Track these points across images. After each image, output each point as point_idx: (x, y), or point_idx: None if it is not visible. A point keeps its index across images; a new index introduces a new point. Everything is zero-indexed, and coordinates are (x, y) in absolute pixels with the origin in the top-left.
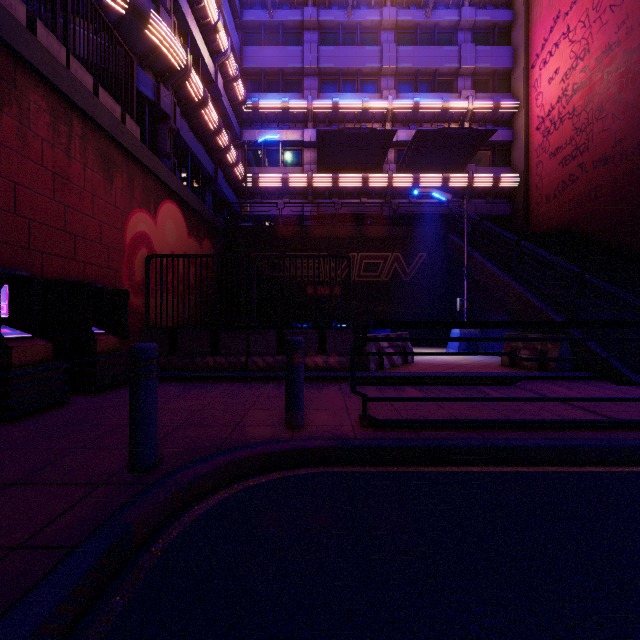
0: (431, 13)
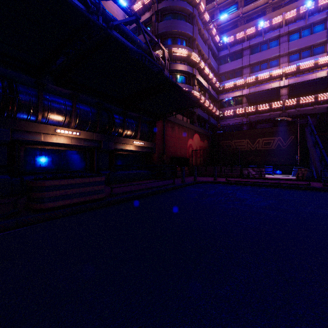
0: (308, 20)
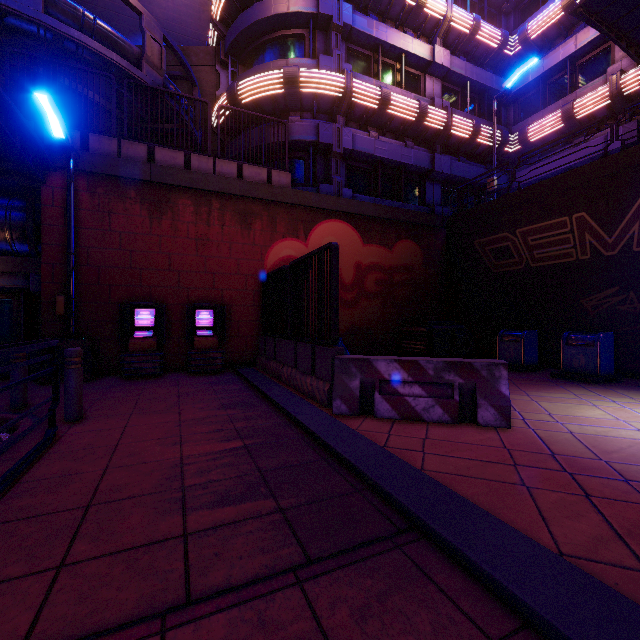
0: None
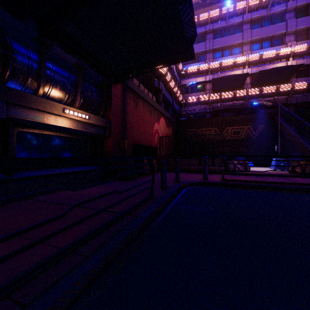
0: (269, 10)
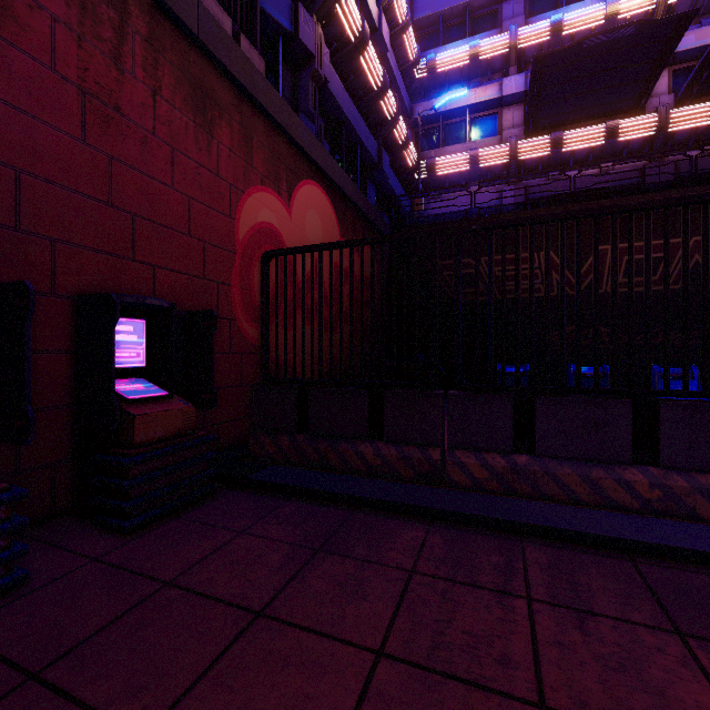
0: None
